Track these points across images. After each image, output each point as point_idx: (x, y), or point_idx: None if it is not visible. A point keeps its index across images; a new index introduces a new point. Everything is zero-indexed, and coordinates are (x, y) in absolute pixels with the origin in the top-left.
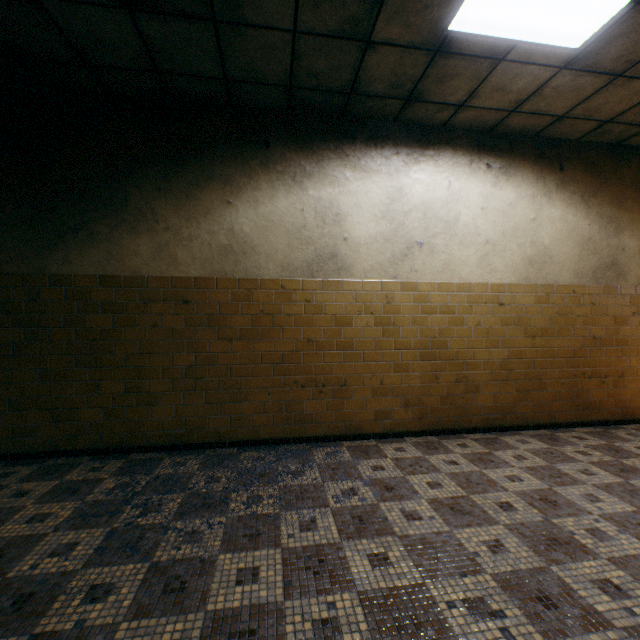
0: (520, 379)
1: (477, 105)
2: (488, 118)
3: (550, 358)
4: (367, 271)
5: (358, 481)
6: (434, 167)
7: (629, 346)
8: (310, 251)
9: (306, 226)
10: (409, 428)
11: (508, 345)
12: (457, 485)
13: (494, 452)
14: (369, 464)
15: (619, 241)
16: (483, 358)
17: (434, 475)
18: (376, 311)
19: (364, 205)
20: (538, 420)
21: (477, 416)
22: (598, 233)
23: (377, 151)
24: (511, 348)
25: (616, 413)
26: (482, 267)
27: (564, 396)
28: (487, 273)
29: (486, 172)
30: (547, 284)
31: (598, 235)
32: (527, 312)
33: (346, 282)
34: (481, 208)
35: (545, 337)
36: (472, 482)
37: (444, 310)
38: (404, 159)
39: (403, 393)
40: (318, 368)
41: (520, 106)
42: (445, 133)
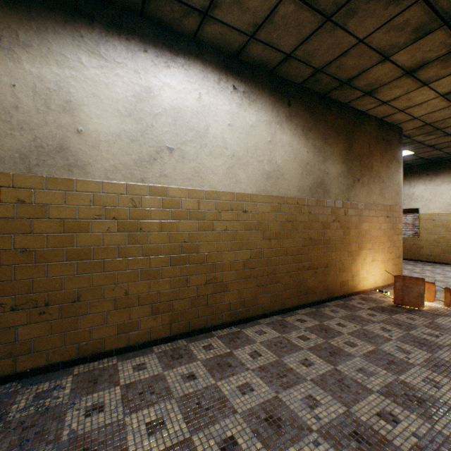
0: (260, 275)
1: (221, 18)
2: (232, 40)
3: (282, 256)
4: (109, 171)
5: (48, 449)
6: (185, 76)
7: (331, 244)
8: (26, 139)
9: (19, 107)
10: (159, 335)
11: (251, 247)
12: (184, 418)
13: (235, 351)
14: (87, 404)
15: (325, 167)
16: (230, 259)
17: (162, 405)
18: (120, 215)
19: (105, 97)
20: (273, 308)
21: (225, 312)
22: (313, 159)
23: (121, 42)
24: (253, 249)
25: (324, 294)
26: (229, 177)
27: (291, 286)
28: (234, 183)
29: (233, 93)
30: (280, 196)
31: (313, 161)
32: (265, 219)
33: (81, 181)
34: (229, 124)
35: (278, 239)
36: (202, 407)
37: (195, 216)
38: (153, 59)
39: (152, 301)
40: (39, 284)
41: (257, 32)
42: (196, 46)
